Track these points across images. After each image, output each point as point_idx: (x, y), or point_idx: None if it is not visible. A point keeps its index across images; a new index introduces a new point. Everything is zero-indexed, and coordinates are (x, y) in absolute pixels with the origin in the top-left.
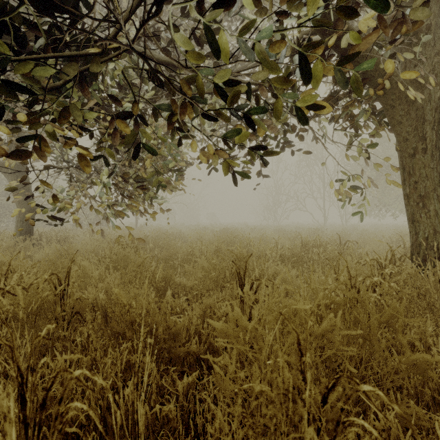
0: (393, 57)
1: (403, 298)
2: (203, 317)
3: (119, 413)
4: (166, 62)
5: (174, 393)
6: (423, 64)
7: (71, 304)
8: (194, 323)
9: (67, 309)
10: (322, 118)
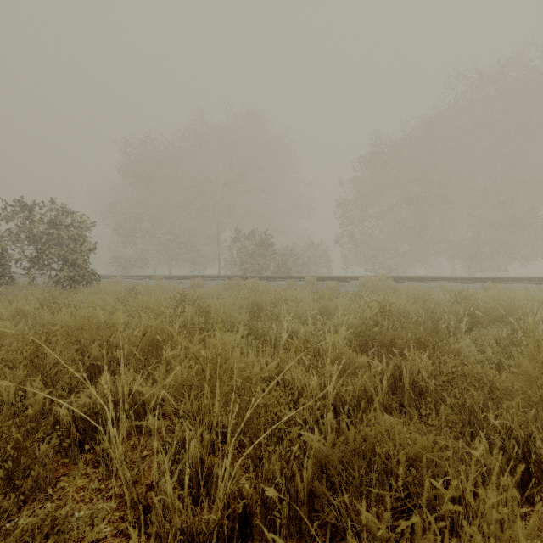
0: None
1: None
2: None
3: None
4: None
5: None
6: None
7: None
8: None
9: None
10: None
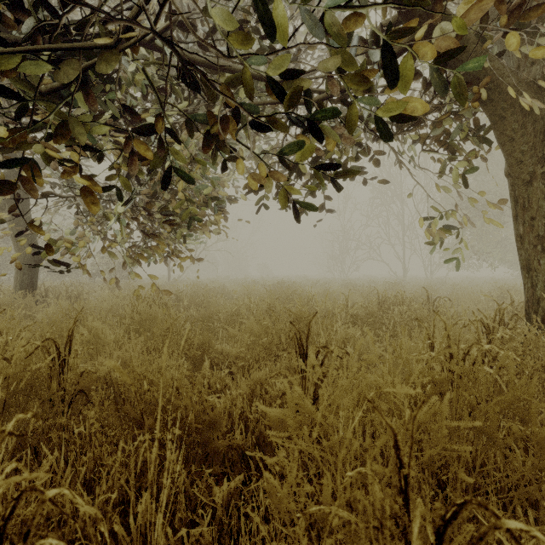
0: (503, 52)
1: (523, 372)
2: (252, 397)
3: (129, 540)
4: (202, 61)
5: (210, 505)
6: (544, 61)
7: (73, 380)
8: (238, 405)
9: (68, 387)
10: (406, 136)
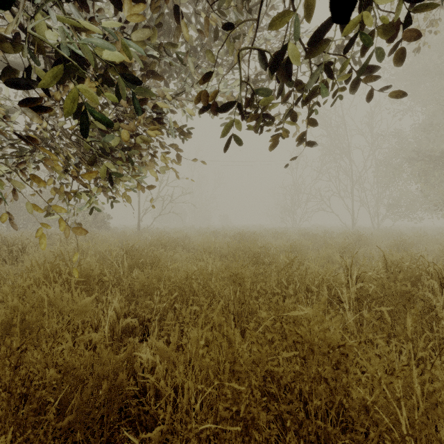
0: None
1: None
2: None
3: None
4: None
5: None
6: None
7: None
8: None
9: None
10: None
